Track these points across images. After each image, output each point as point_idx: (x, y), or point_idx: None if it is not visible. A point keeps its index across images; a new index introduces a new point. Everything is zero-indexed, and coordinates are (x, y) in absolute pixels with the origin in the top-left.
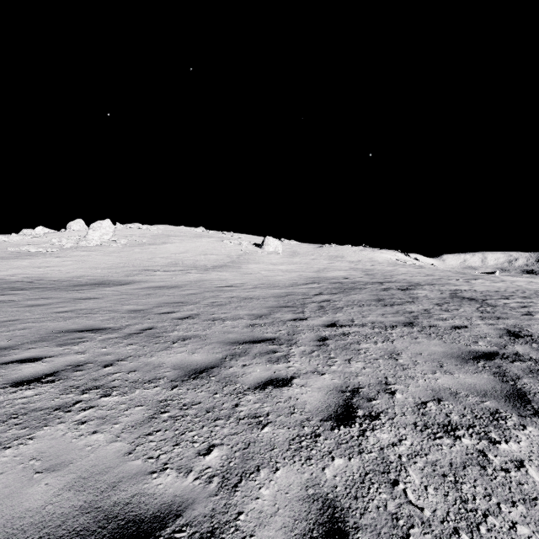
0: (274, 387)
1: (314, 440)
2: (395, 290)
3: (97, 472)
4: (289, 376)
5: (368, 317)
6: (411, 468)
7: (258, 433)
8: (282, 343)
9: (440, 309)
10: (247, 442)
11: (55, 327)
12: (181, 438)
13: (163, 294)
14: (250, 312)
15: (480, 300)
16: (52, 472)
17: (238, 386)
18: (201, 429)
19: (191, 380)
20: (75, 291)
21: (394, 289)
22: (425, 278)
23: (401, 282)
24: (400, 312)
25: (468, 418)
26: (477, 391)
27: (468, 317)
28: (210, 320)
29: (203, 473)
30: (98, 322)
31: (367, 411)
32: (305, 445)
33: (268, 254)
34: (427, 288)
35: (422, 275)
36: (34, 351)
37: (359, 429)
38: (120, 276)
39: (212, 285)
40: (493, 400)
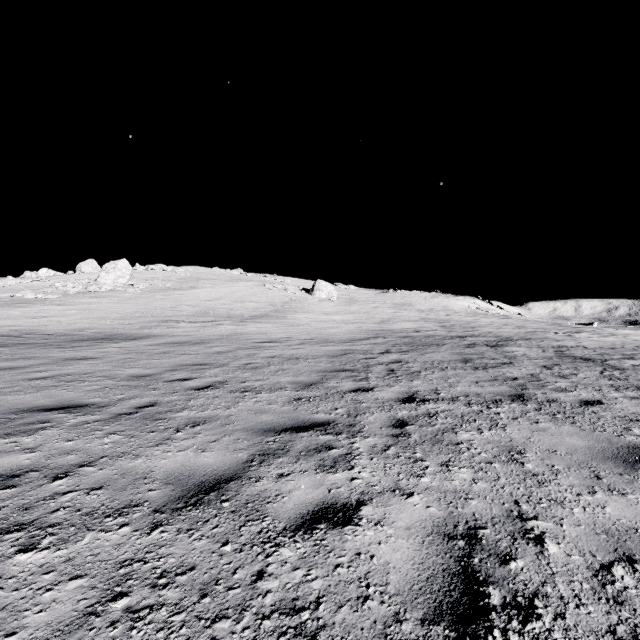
0: (329, 527)
1: None
2: (483, 347)
3: None
4: (353, 498)
5: (457, 386)
6: None
7: None
8: (340, 430)
9: (551, 374)
10: None
11: (16, 402)
12: None
13: (183, 352)
14: (295, 378)
15: (598, 360)
16: None
17: (267, 523)
18: None
19: (188, 508)
20: (70, 349)
21: (481, 345)
22: (516, 331)
23: (487, 336)
24: (499, 378)
25: None
26: None
27: (596, 387)
28: (238, 391)
29: None
30: (80, 394)
31: (507, 591)
32: None
33: (319, 302)
34: (522, 344)
35: (511, 327)
36: None
37: None
38: (133, 329)
39: (248, 341)
40: None
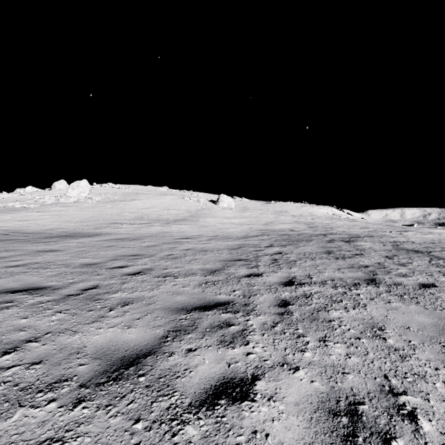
0: (228, 403)
1: None
2: (340, 242)
3: None
4: (249, 373)
5: (325, 272)
6: None
7: None
8: (237, 309)
9: (393, 263)
10: None
11: None
12: None
13: (123, 246)
14: (204, 266)
15: (425, 252)
16: None
17: (175, 398)
18: None
19: (110, 383)
20: (41, 243)
21: (338, 241)
22: (362, 230)
23: (342, 234)
24: (355, 266)
25: None
26: None
27: (428, 273)
28: (160, 276)
29: None
30: (42, 278)
31: None
32: None
33: (222, 209)
34: (368, 240)
35: (358, 228)
36: None
37: None
38: (89, 229)
39: (171, 237)
40: None
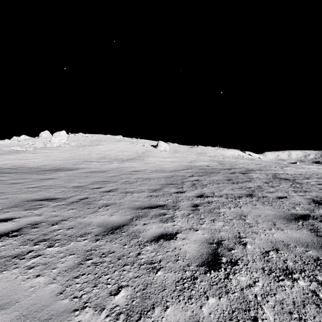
0: (164, 240)
1: (193, 282)
2: (238, 174)
3: (34, 309)
4: (174, 231)
5: (223, 190)
6: (265, 306)
7: (154, 276)
8: (169, 208)
9: (267, 185)
10: (145, 284)
11: (25, 197)
12: (99, 280)
13: (96, 176)
14: (149, 187)
15: (291, 180)
16: (1, 310)
17: (140, 239)
18: (113, 273)
19: (109, 234)
20: (41, 174)
21: (237, 173)
22: (256, 166)
23: (241, 168)
24: (243, 187)
25: (299, 264)
26: (301, 243)
27: (286, 191)
28: (123, 193)
29: (112, 311)
30: (53, 194)
31: (229, 258)
32: (187, 287)
33: (160, 152)
34: (258, 172)
35: (254, 164)
36: (9, 214)
37: (224, 272)
38: (70, 165)
39: (126, 171)
40: (313, 250)
